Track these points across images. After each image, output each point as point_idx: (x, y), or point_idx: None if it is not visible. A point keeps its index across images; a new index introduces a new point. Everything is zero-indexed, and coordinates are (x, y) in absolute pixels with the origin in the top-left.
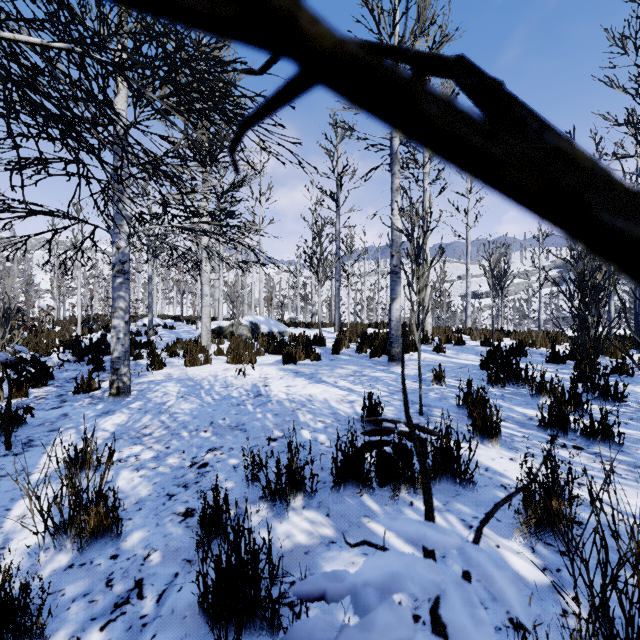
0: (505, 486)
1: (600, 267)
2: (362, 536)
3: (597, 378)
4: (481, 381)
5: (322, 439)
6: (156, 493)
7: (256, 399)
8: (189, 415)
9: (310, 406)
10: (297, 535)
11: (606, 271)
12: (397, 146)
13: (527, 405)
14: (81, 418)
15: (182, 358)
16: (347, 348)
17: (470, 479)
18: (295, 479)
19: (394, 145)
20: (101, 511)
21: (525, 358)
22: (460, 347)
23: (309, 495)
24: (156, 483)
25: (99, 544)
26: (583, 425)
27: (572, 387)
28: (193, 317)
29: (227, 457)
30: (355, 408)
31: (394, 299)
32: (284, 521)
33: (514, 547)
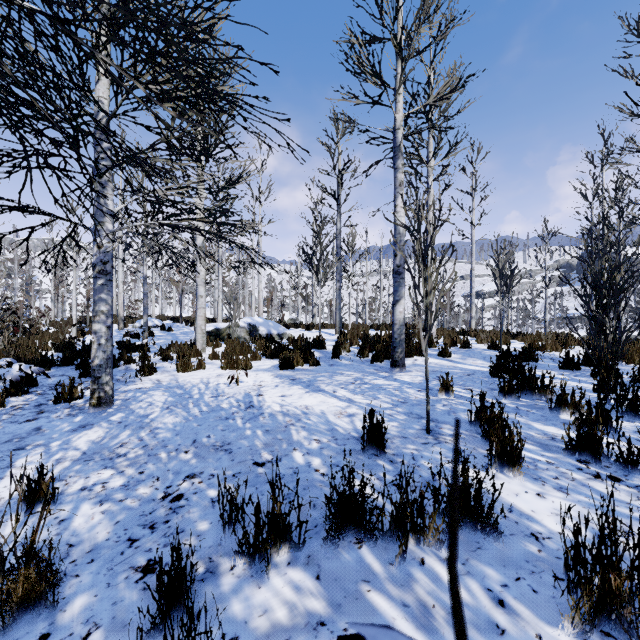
0: (536, 535)
1: (620, 267)
2: (360, 615)
3: (618, 387)
4: (492, 391)
5: (316, 464)
6: (116, 537)
7: (247, 411)
8: (171, 431)
9: (305, 421)
10: (277, 609)
11: (626, 271)
12: (400, 138)
13: (546, 421)
14: (54, 433)
15: (175, 362)
16: (348, 352)
17: (494, 528)
18: (279, 527)
19: (397, 137)
20: (33, 574)
21: (536, 363)
22: (466, 351)
23: (296, 546)
24: (119, 522)
25: (30, 615)
26: (619, 450)
27: (599, 402)
28: (192, 318)
29: (206, 487)
30: (355, 423)
31: (397, 301)
32: (263, 585)
33: (561, 638)
